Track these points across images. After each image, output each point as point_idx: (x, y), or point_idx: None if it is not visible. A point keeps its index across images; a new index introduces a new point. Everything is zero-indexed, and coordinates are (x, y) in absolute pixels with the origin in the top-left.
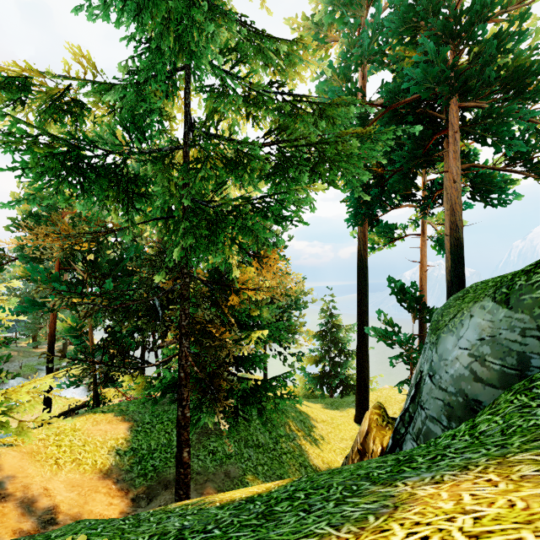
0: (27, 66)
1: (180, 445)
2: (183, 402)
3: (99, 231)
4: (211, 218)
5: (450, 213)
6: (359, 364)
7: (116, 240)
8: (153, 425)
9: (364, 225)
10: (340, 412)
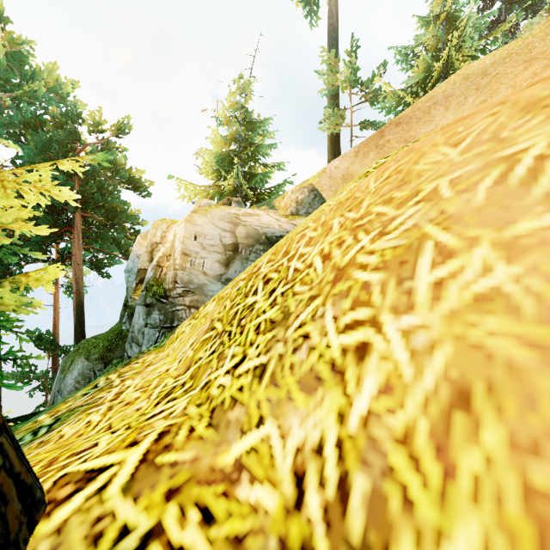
0: None
1: None
2: None
3: None
4: None
5: (76, 284)
6: None
7: None
8: None
9: None
10: None
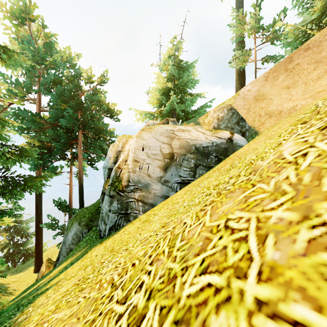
0: None
1: None
2: None
3: None
4: None
5: (79, 173)
6: (37, 242)
7: None
8: None
9: (40, 170)
10: (24, 272)
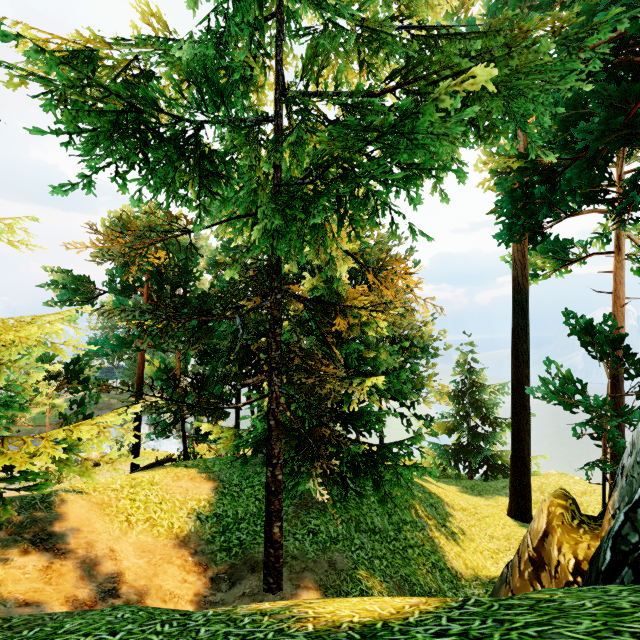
0: (92, 35)
1: (269, 517)
2: (273, 460)
3: (169, 230)
4: (307, 194)
5: None
6: (514, 436)
7: (191, 243)
8: (242, 488)
9: (523, 241)
10: (485, 499)
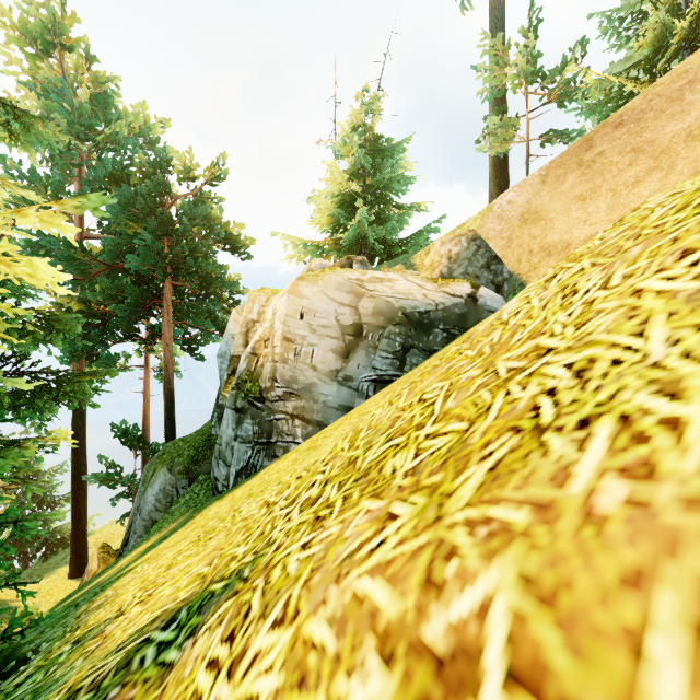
0: None
1: None
2: None
3: None
4: None
5: (165, 369)
6: (75, 514)
7: None
8: None
9: (82, 362)
10: (47, 578)
